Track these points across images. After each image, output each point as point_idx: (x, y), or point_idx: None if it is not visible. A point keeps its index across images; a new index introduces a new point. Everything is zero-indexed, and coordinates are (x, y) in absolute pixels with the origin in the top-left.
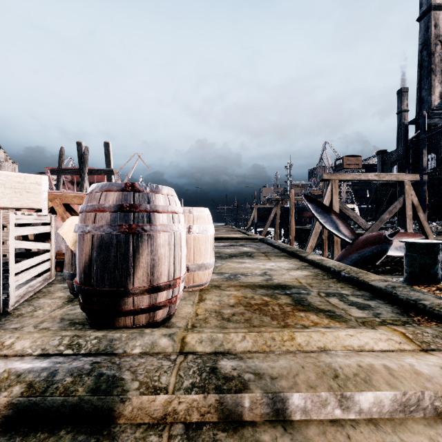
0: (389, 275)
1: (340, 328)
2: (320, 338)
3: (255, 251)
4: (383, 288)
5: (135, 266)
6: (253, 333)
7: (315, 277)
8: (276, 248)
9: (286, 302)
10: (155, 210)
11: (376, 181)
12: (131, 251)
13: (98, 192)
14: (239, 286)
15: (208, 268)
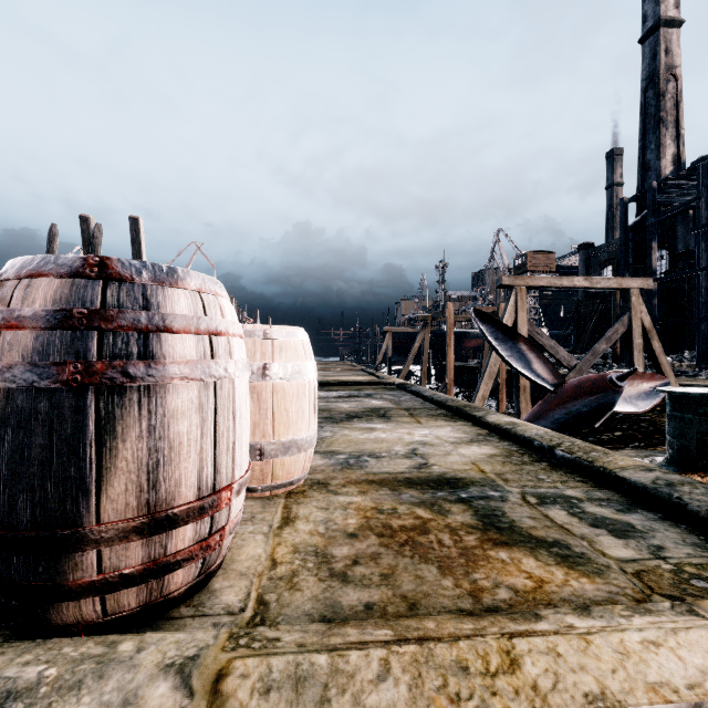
0: (632, 451)
1: (616, 613)
2: (582, 659)
3: (393, 406)
4: (650, 486)
5: (102, 469)
6: (407, 650)
7: (507, 460)
8: (428, 402)
9: (464, 522)
10: (163, 326)
11: (586, 289)
12: (91, 430)
13: (10, 279)
14: (367, 484)
15: (305, 448)
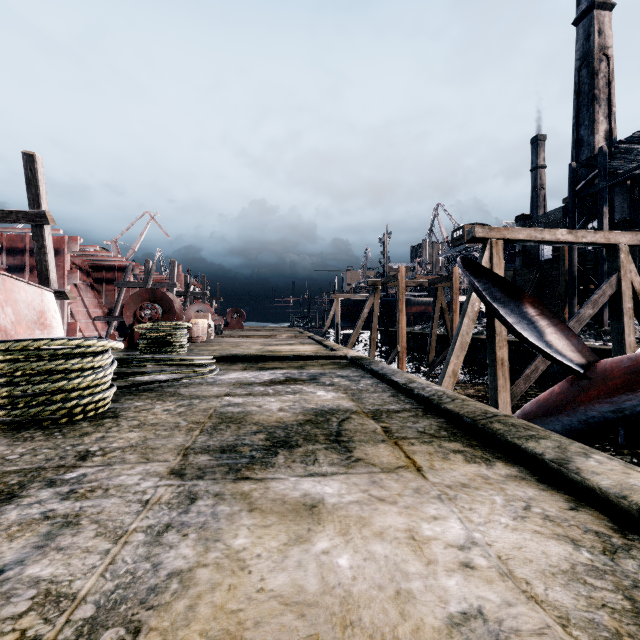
0: None
1: None
2: None
3: (350, 404)
4: None
5: None
6: None
7: None
8: (402, 393)
9: None
10: None
11: (569, 244)
12: None
13: None
14: None
15: None
